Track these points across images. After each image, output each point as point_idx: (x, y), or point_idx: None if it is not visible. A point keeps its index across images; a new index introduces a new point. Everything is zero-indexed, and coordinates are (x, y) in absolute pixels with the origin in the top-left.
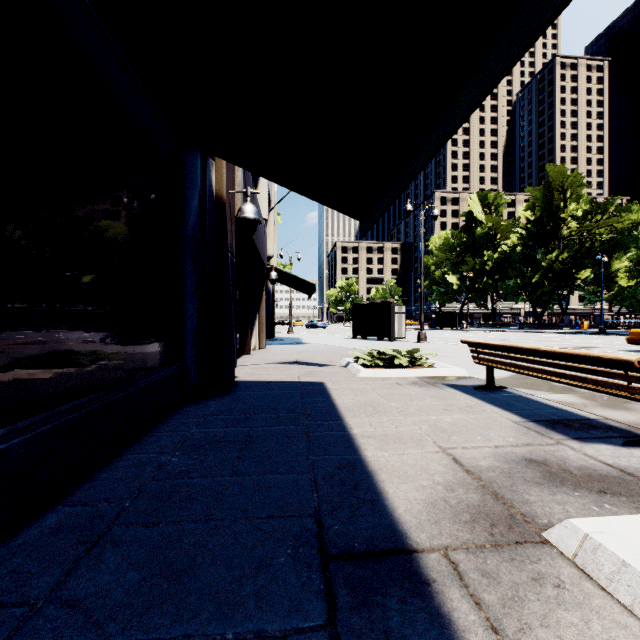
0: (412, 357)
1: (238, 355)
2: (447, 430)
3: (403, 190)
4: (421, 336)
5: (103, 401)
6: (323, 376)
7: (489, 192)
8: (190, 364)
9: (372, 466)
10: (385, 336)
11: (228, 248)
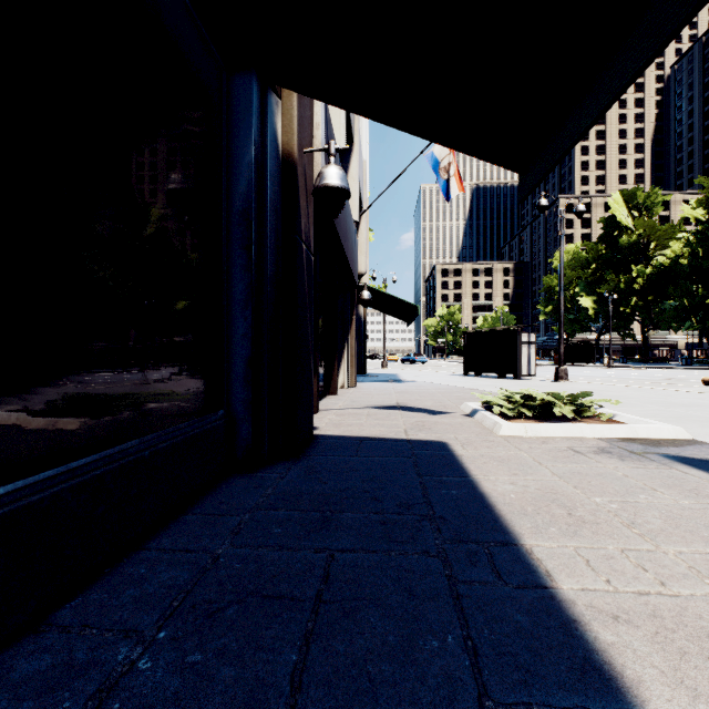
0: (578, 404)
1: (322, 395)
2: None
3: None
4: (560, 373)
5: None
6: (442, 431)
7: (638, 189)
8: (240, 412)
9: None
10: (508, 373)
11: (301, 235)
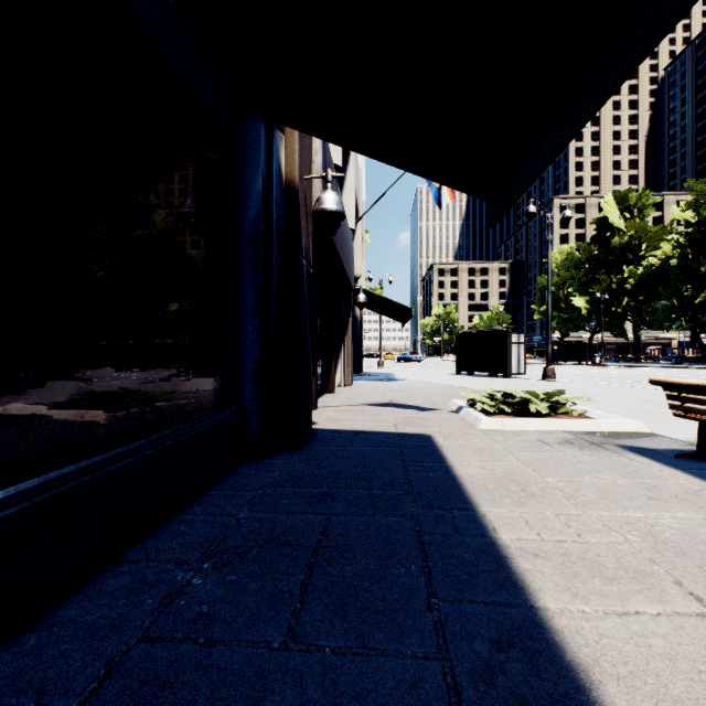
0: (553, 402)
1: (319, 393)
2: (685, 550)
3: (604, 101)
4: (548, 372)
5: (89, 475)
6: (428, 425)
7: (630, 191)
8: (250, 408)
9: (572, 648)
10: (498, 372)
11: (302, 253)
